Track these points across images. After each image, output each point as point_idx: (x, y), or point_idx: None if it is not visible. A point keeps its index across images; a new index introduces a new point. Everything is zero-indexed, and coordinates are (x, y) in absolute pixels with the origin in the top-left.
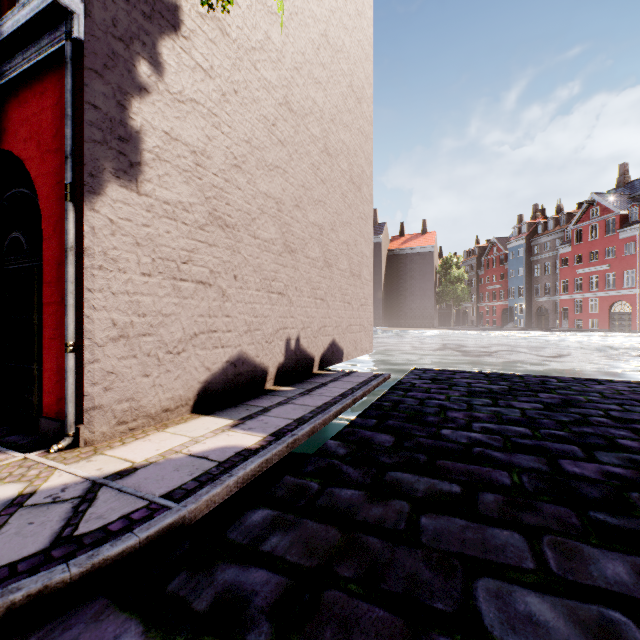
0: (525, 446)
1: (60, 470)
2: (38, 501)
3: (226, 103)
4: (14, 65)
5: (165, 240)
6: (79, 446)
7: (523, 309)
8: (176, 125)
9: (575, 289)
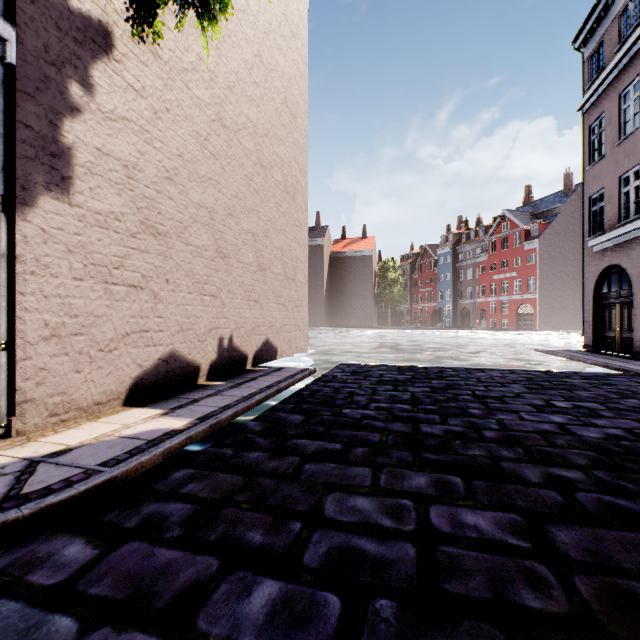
0: (402, 417)
1: None
2: None
3: (158, 120)
4: None
5: (97, 247)
6: (11, 436)
7: (450, 310)
8: (108, 141)
9: (491, 293)
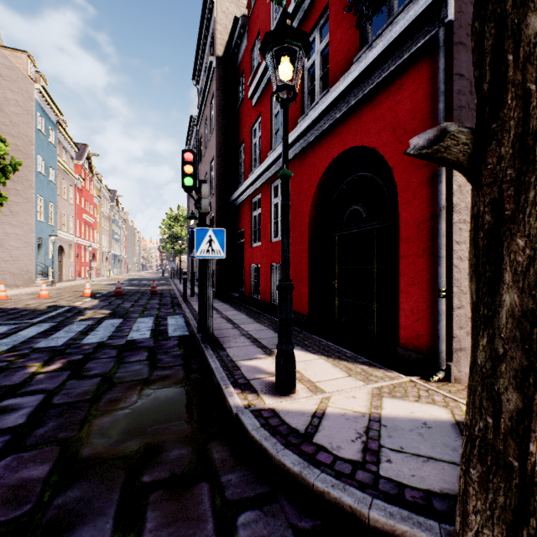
0: None
1: (462, 403)
2: None
3: None
4: (372, 79)
5: None
6: (449, 381)
7: None
8: None
9: None
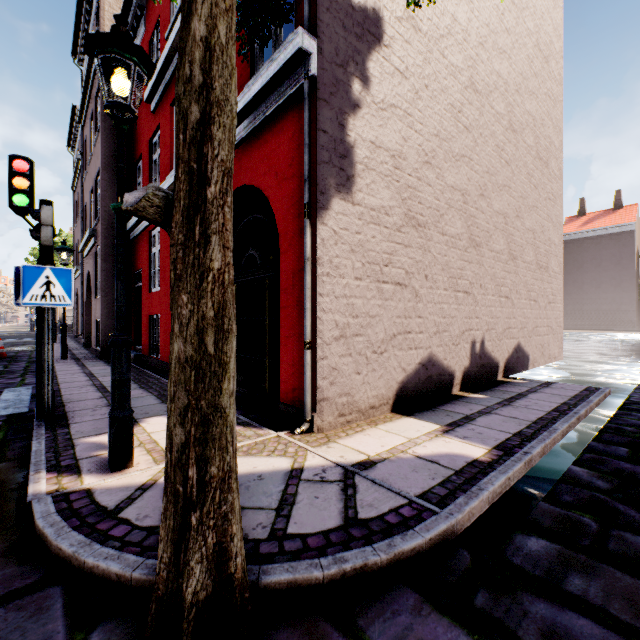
0: None
1: (310, 451)
2: (310, 477)
3: (418, 100)
4: (258, 115)
5: (371, 245)
6: (313, 432)
7: None
8: (379, 133)
9: None
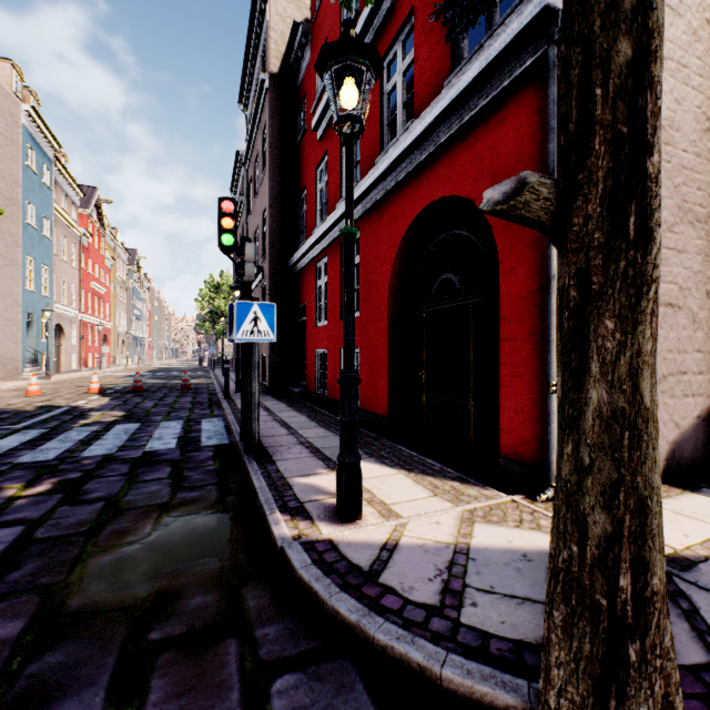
0: None
1: None
2: None
3: (695, 44)
4: (466, 109)
5: None
6: None
7: None
8: None
9: None
